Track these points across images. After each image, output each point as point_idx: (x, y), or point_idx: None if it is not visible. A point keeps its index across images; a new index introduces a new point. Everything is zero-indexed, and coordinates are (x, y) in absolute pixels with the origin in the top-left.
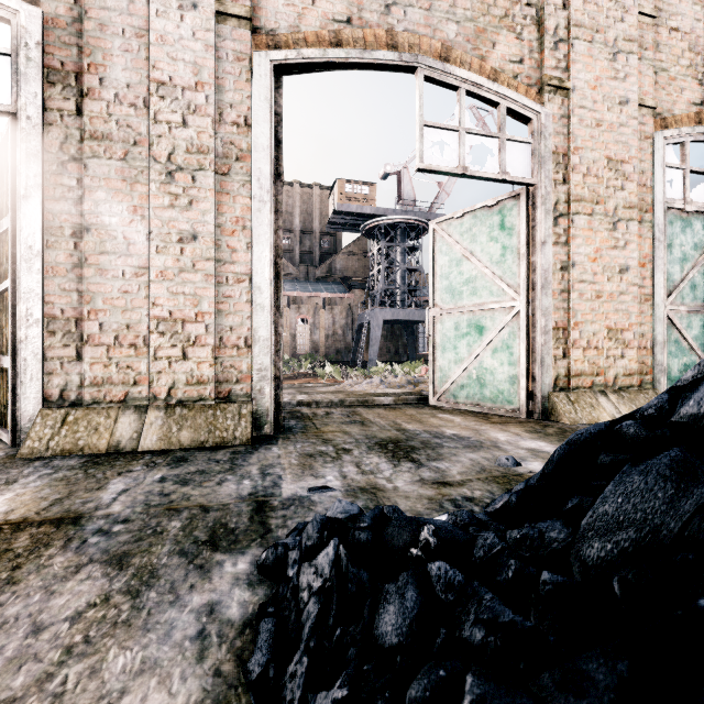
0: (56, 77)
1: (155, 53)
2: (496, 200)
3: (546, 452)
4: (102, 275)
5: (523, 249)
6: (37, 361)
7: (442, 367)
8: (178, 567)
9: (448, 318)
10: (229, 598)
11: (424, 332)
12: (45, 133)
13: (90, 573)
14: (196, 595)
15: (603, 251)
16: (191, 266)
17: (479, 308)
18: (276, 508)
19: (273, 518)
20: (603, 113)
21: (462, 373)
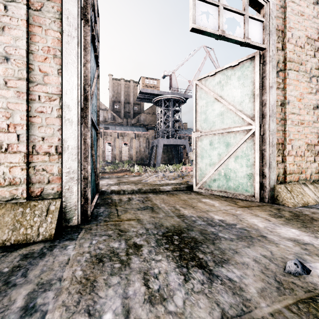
0: None
1: None
2: (238, 61)
3: (310, 244)
4: None
5: (257, 91)
6: None
7: (201, 168)
8: None
9: (205, 138)
10: None
11: (182, 150)
12: None
13: None
14: None
15: (304, 95)
16: (3, 84)
17: (226, 131)
18: None
19: None
20: (304, 8)
21: (214, 172)
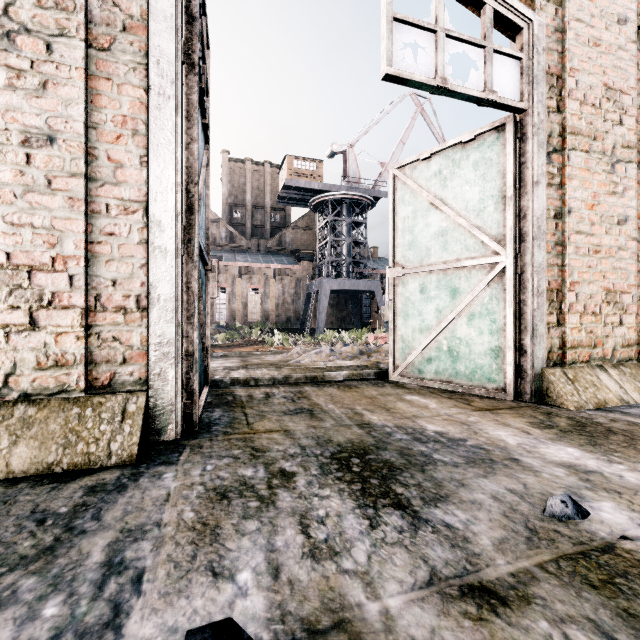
0: None
1: None
2: (474, 134)
3: (597, 473)
4: None
5: (509, 190)
6: None
7: (405, 337)
8: None
9: (411, 279)
10: None
11: (367, 302)
12: None
13: None
14: None
15: (601, 197)
16: (45, 184)
17: (451, 266)
18: None
19: None
20: (601, 31)
21: (429, 344)
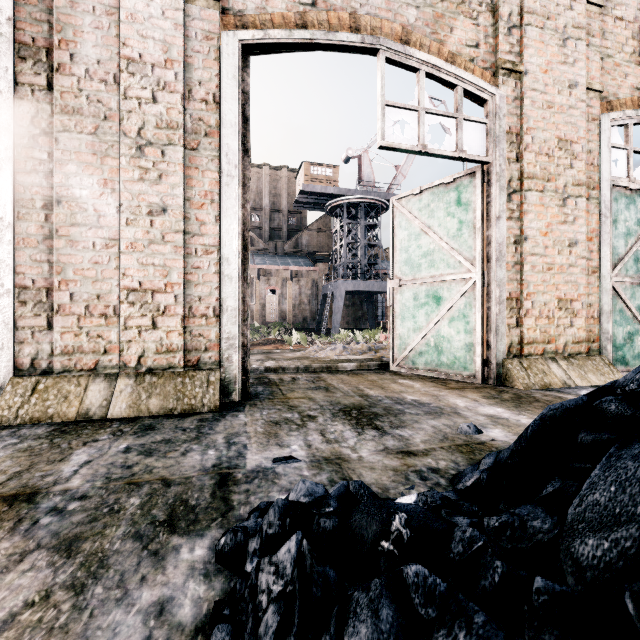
0: (27, 52)
1: (125, 30)
2: (453, 178)
3: (505, 419)
4: (73, 246)
5: (478, 223)
6: (8, 330)
7: (402, 335)
8: (131, 553)
9: (407, 289)
10: (182, 594)
11: (382, 302)
12: (16, 107)
13: (35, 562)
14: (146, 590)
15: (553, 226)
16: (161, 238)
17: (436, 279)
18: (239, 482)
19: (235, 493)
20: (553, 96)
21: (420, 341)
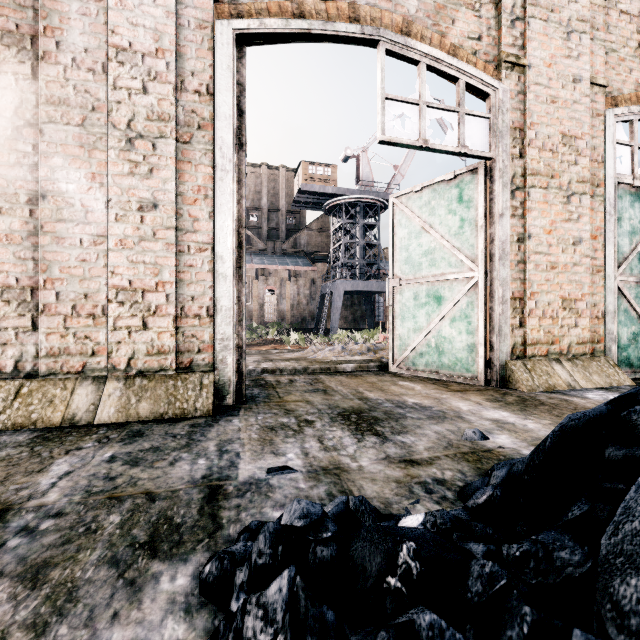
0: (11, 40)
1: (114, 18)
2: (455, 174)
3: (511, 423)
4: (59, 243)
5: (481, 221)
6: None
7: (402, 336)
8: (104, 583)
9: (407, 288)
10: (158, 636)
11: (381, 302)
12: None
13: None
14: (117, 630)
15: (557, 223)
16: (152, 235)
17: (437, 279)
18: (230, 496)
19: (225, 509)
20: (557, 90)
21: (421, 341)
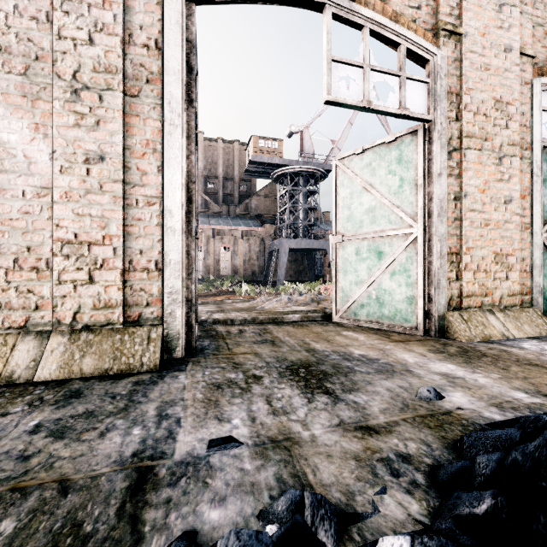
0: None
1: None
2: (395, 137)
3: (461, 378)
4: None
5: (420, 180)
6: None
7: (344, 288)
8: None
9: (349, 244)
10: None
11: (320, 258)
12: None
13: None
14: None
15: (490, 183)
16: (98, 188)
17: (378, 235)
18: (161, 484)
19: (151, 507)
20: (490, 59)
21: (362, 293)
